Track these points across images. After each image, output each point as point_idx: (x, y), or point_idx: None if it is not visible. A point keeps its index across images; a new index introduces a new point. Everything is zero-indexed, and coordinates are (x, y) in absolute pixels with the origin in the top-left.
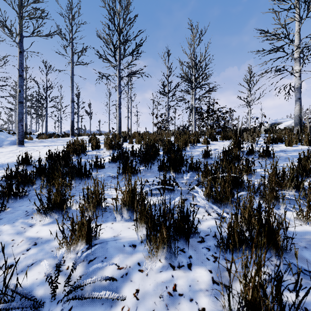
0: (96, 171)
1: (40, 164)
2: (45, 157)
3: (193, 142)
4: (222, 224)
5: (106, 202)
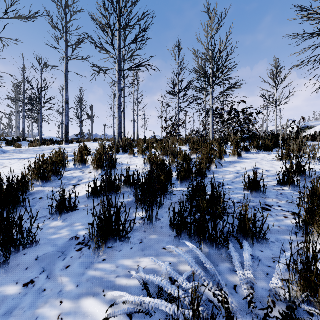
0: None
1: None
2: None
3: (219, 156)
4: None
5: None
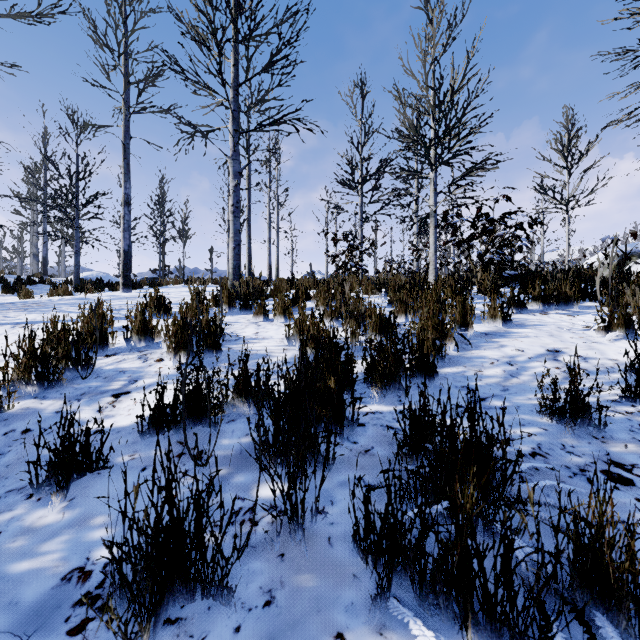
0: None
1: None
2: None
3: (460, 320)
4: None
5: None
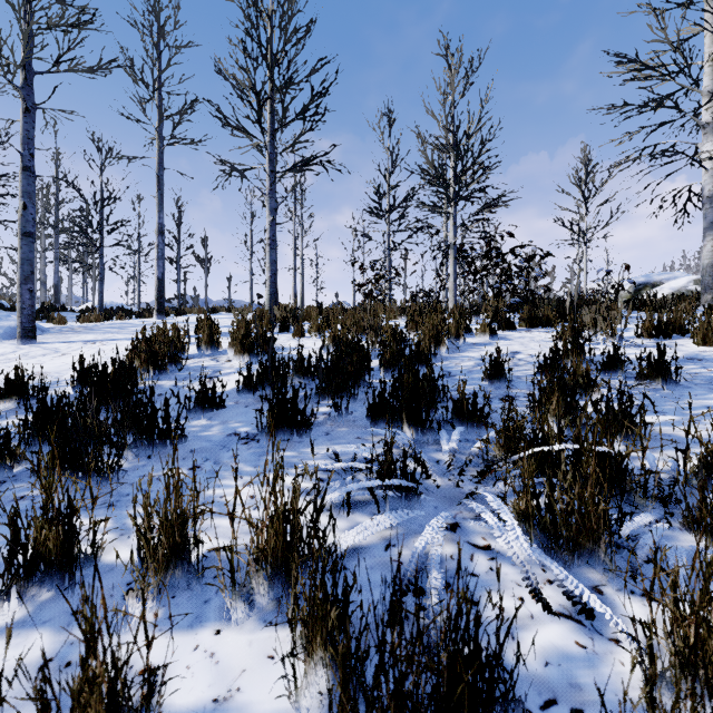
0: (174, 449)
1: (44, 400)
2: (71, 376)
3: (455, 333)
4: (591, 646)
5: (202, 553)
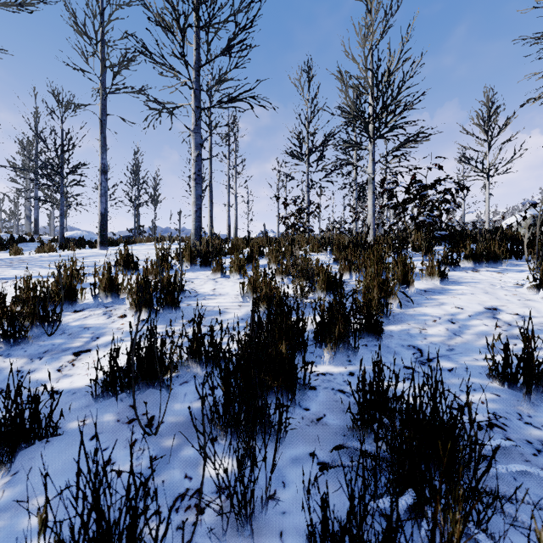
0: None
1: None
2: None
3: (401, 278)
4: None
5: None
